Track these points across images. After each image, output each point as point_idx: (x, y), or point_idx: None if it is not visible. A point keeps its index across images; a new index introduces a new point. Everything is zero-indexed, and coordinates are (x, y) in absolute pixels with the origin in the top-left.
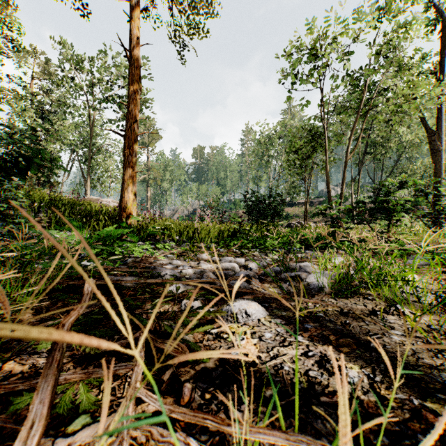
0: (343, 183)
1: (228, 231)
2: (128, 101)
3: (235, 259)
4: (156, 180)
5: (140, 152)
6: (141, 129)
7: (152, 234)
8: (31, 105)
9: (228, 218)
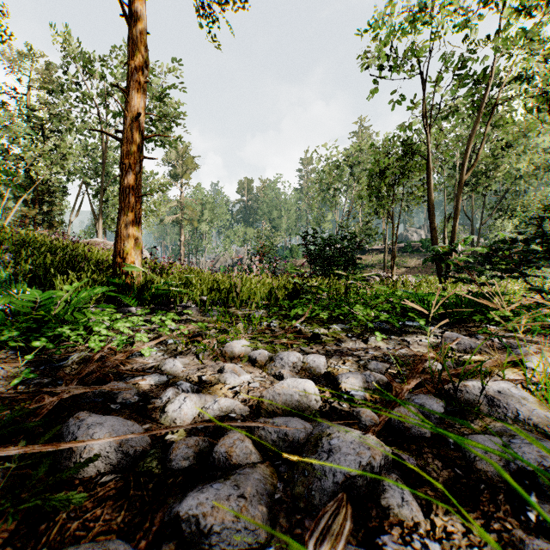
0: (456, 216)
1: (284, 288)
2: (128, 84)
3: (303, 357)
4: (192, 220)
5: (168, 183)
6: (172, 156)
7: (161, 294)
8: (27, 122)
9: (282, 269)
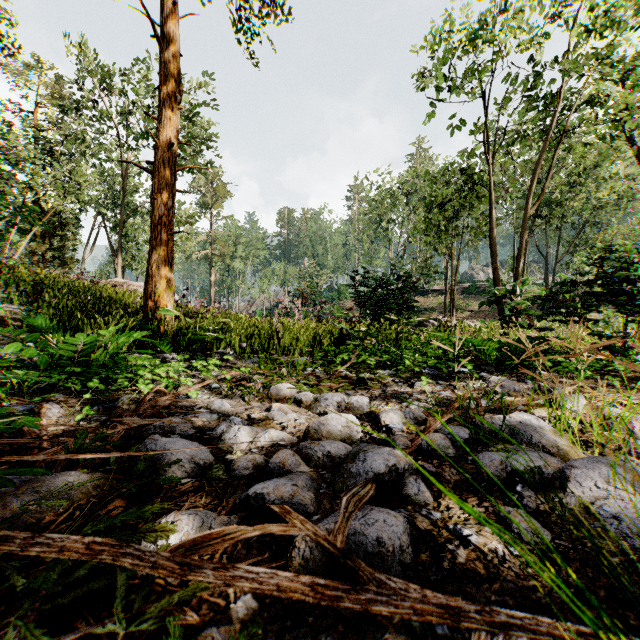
0: (519, 254)
1: (330, 333)
2: (160, 112)
3: (347, 398)
4: (223, 257)
5: (197, 215)
6: (201, 182)
7: (198, 340)
8: (35, 144)
9: (328, 313)
